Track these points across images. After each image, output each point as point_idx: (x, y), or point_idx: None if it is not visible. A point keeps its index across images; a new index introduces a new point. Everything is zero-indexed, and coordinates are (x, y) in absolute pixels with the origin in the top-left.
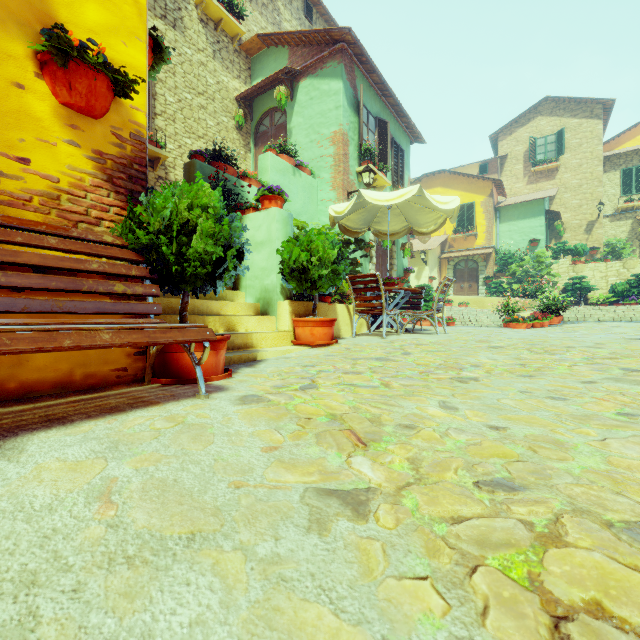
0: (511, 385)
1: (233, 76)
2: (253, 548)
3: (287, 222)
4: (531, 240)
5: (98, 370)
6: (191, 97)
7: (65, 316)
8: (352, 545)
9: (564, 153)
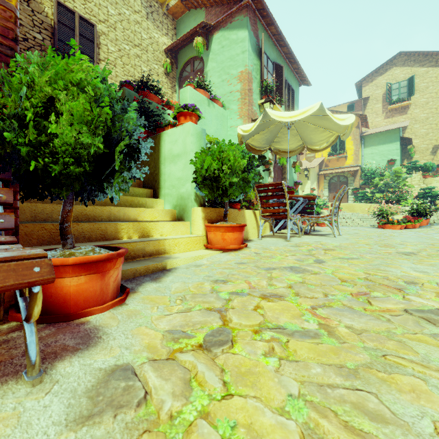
0: None
1: (162, 33)
2: None
3: (201, 136)
4: (389, 160)
5: None
6: (129, 48)
7: None
8: None
9: (414, 94)
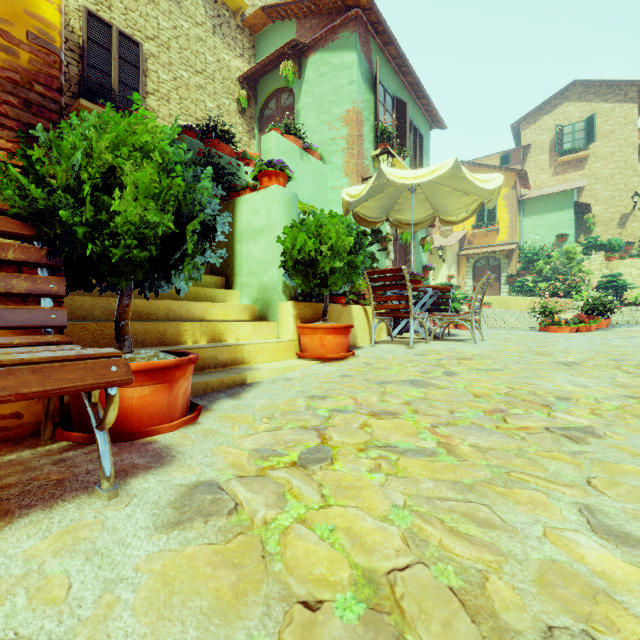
0: None
1: (235, 54)
2: None
3: (291, 204)
4: (559, 235)
5: None
6: (188, 75)
7: None
8: None
9: (594, 141)
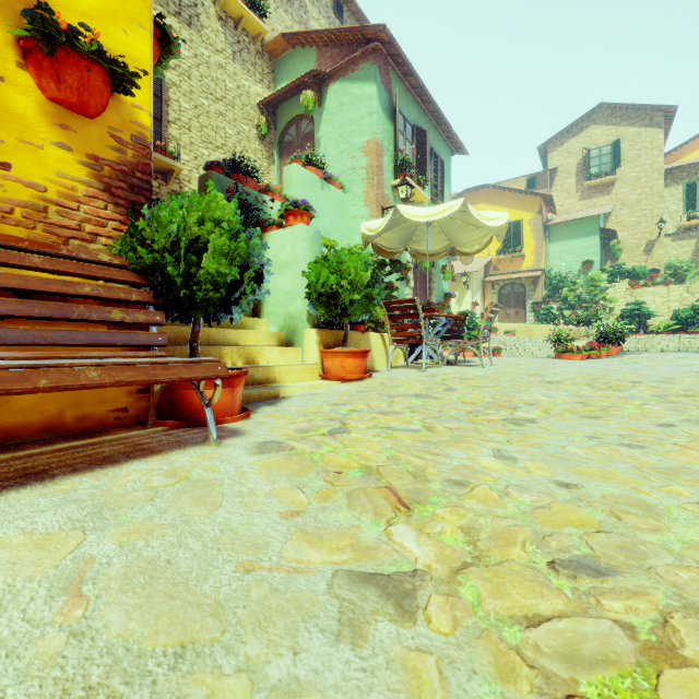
0: (575, 429)
1: (255, 80)
2: (263, 668)
3: (314, 241)
4: (584, 262)
5: (93, 411)
6: (208, 103)
7: (53, 348)
8: (397, 662)
9: (621, 165)
